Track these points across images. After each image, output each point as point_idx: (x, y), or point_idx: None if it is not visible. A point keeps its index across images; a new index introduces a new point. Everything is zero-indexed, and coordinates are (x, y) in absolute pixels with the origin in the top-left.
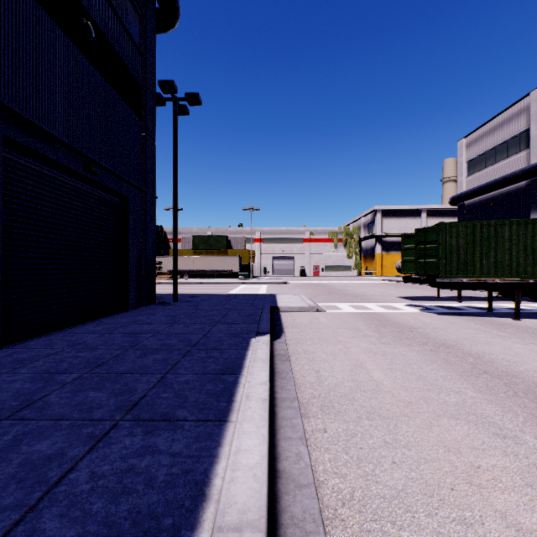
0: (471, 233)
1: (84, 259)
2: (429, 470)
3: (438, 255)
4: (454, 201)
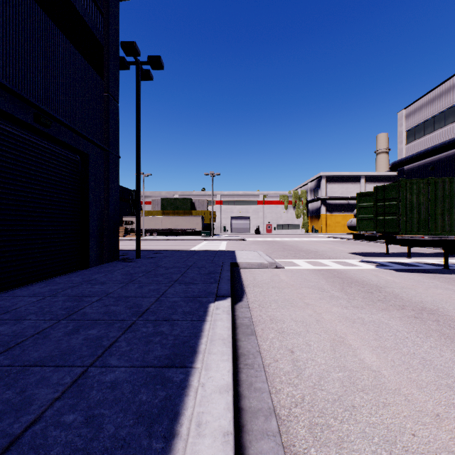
0: (432, 190)
1: (36, 215)
2: None
3: (398, 212)
4: (394, 166)
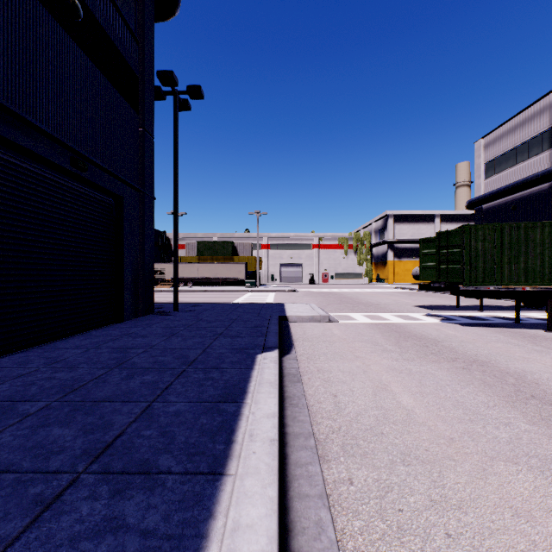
0: (498, 236)
1: (72, 265)
2: (498, 548)
3: (462, 260)
4: (471, 205)
